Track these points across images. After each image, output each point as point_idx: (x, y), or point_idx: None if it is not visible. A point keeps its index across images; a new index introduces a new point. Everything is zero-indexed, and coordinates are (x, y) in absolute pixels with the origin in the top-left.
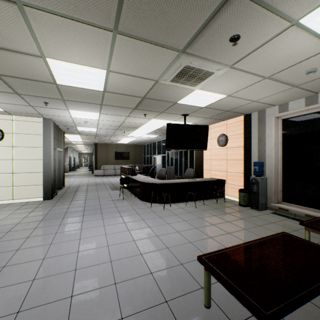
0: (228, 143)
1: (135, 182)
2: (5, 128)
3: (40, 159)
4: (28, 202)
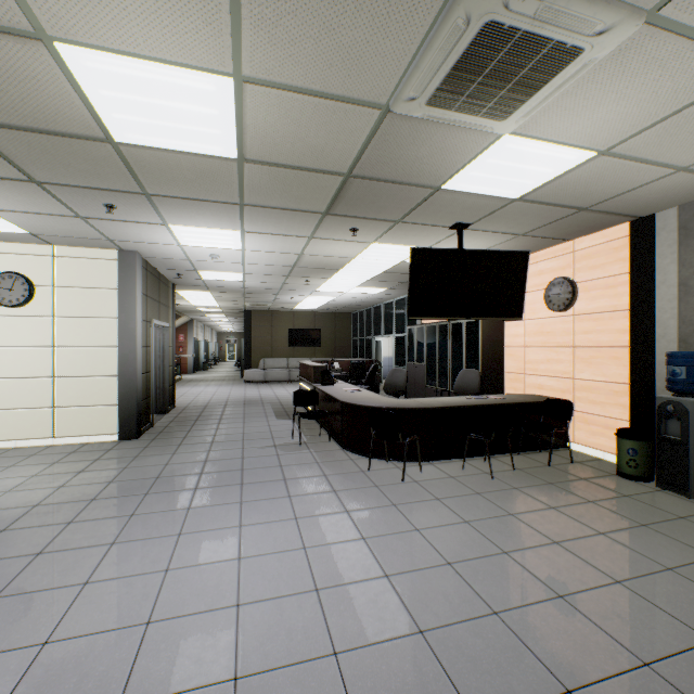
0: (577, 301)
1: (330, 402)
2: (37, 274)
3: (112, 346)
4: (85, 444)
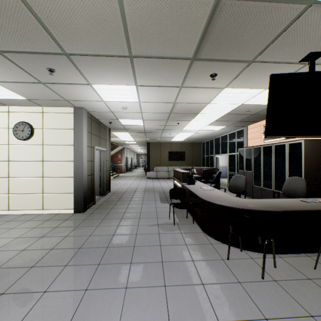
0: None
1: (193, 196)
2: (35, 122)
3: (71, 160)
4: (57, 214)
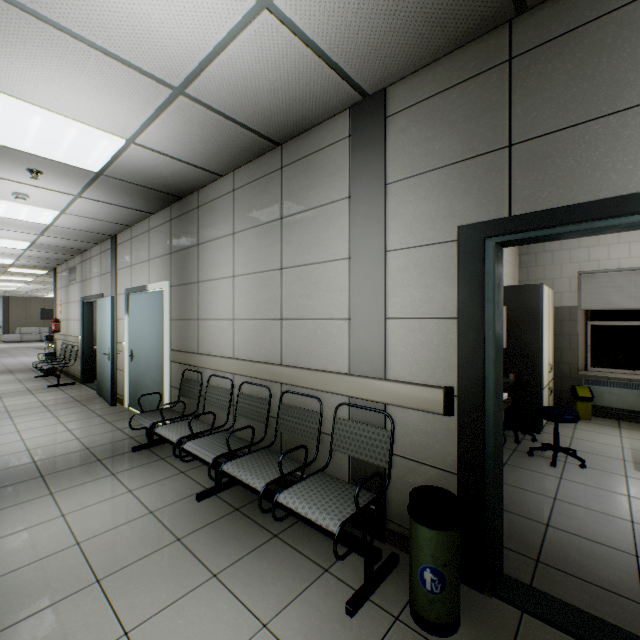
0: None
1: None
2: None
3: None
4: None
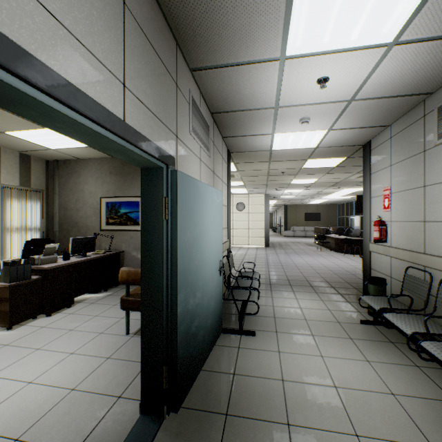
0: None
1: (330, 239)
2: (245, 202)
3: (262, 221)
4: (257, 247)
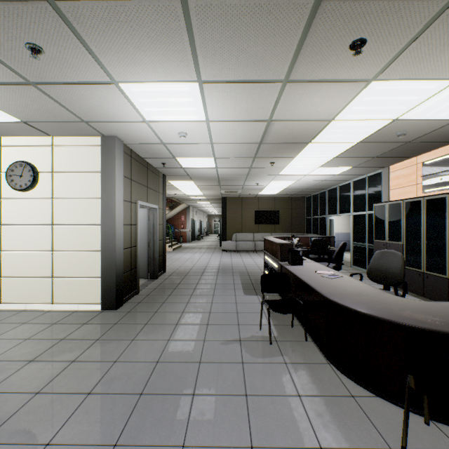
0: None
1: (303, 289)
2: (41, 162)
3: (96, 224)
4: (73, 312)
